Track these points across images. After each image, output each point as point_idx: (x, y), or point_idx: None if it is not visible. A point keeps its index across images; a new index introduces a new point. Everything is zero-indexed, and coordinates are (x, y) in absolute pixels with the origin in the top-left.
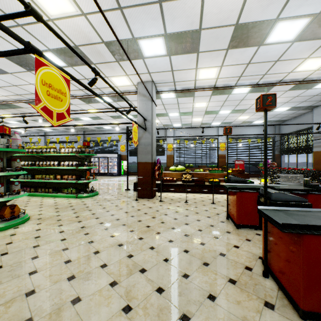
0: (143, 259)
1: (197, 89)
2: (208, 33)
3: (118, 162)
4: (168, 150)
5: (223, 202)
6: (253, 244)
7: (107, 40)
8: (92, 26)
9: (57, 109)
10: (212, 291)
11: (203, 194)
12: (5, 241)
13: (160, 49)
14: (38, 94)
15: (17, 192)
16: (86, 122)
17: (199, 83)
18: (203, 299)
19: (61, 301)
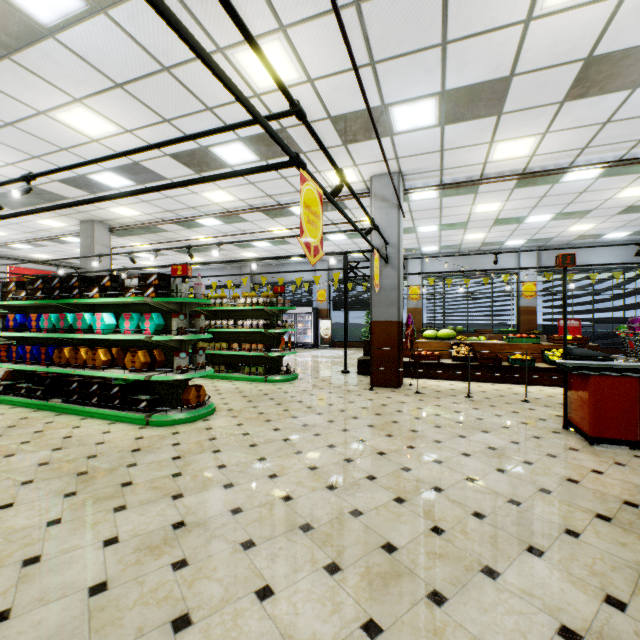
0: (430, 475)
1: (488, 178)
2: (526, 80)
3: (313, 323)
4: (411, 299)
5: (546, 401)
6: (630, 470)
7: (335, 114)
8: (318, 96)
9: (313, 240)
10: (569, 525)
11: (498, 385)
12: (205, 436)
13: (427, 117)
14: (301, 223)
15: (201, 367)
16: (259, 250)
17: (493, 167)
18: (558, 533)
19: (336, 511)
